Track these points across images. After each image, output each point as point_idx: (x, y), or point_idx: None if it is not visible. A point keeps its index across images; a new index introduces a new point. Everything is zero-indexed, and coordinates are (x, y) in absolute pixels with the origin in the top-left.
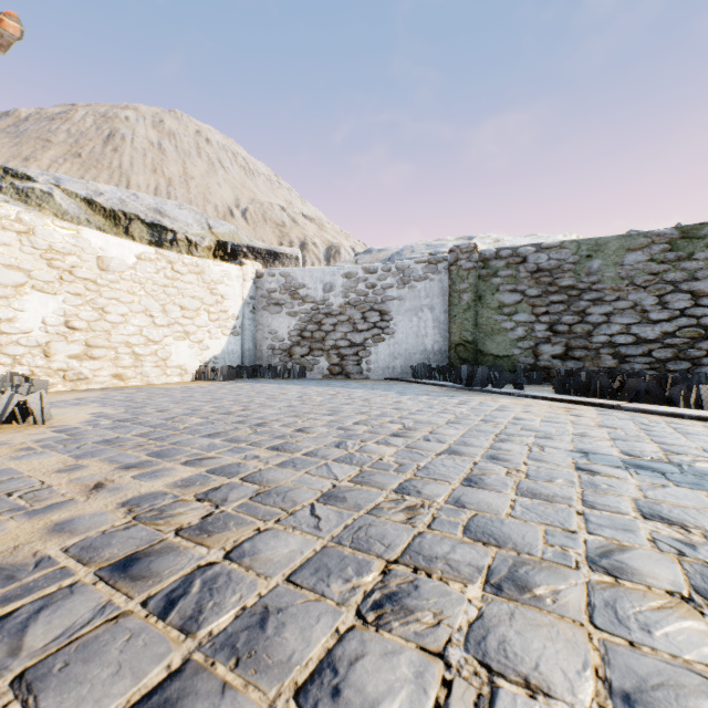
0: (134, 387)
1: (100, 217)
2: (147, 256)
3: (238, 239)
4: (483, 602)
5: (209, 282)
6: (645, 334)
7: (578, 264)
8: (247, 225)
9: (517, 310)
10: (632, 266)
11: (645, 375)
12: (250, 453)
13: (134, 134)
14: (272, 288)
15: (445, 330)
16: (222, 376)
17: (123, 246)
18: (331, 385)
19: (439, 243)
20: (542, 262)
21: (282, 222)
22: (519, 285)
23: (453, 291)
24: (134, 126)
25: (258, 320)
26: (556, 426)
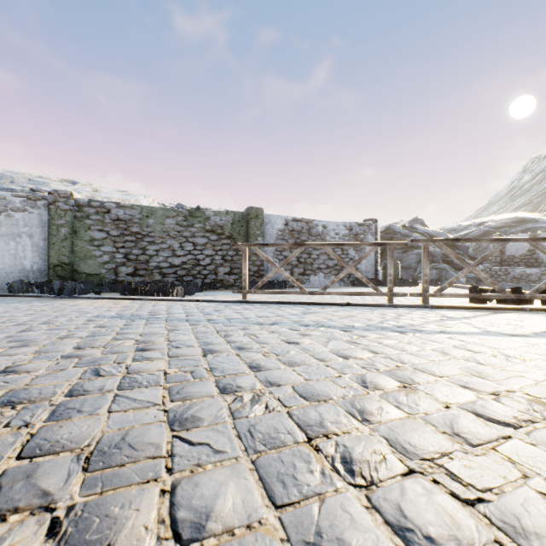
0: None
1: None
2: None
3: None
4: (5, 350)
5: None
6: (175, 262)
7: (142, 220)
8: None
9: (104, 243)
10: (169, 225)
11: (161, 283)
12: None
13: None
14: None
15: (45, 254)
16: None
17: None
18: None
19: (43, 181)
20: (121, 215)
21: None
22: (106, 227)
23: (52, 224)
24: None
25: None
26: (99, 309)
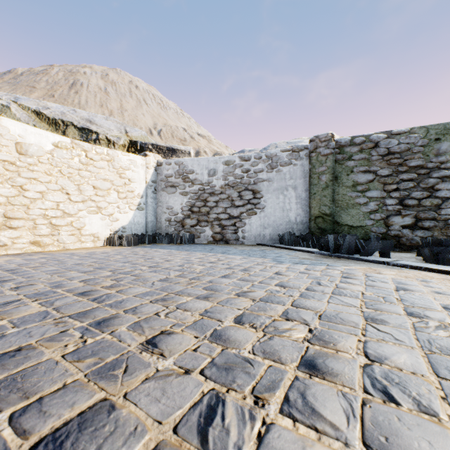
0: (46, 252)
1: (45, 124)
2: (63, 144)
3: (147, 141)
4: None
5: (118, 168)
6: None
7: (426, 147)
8: (161, 140)
9: (369, 187)
10: None
11: None
12: None
13: (89, 82)
14: (169, 173)
15: (306, 205)
16: (127, 242)
17: (41, 135)
18: (213, 251)
19: (297, 141)
20: (393, 146)
21: (184, 138)
22: (371, 167)
23: (312, 173)
24: (89, 78)
25: (158, 198)
26: None
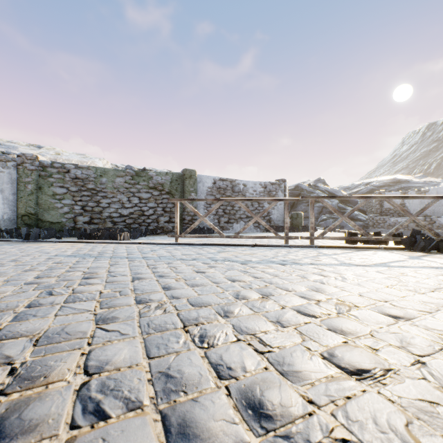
0: None
1: None
2: None
3: None
4: None
5: None
6: (124, 213)
7: (96, 179)
8: None
9: (64, 197)
10: (119, 183)
11: (111, 229)
12: None
13: None
14: None
15: (14, 205)
16: None
17: None
18: None
19: (13, 145)
20: (79, 174)
21: None
22: (66, 184)
23: (20, 181)
24: None
25: None
26: (58, 250)
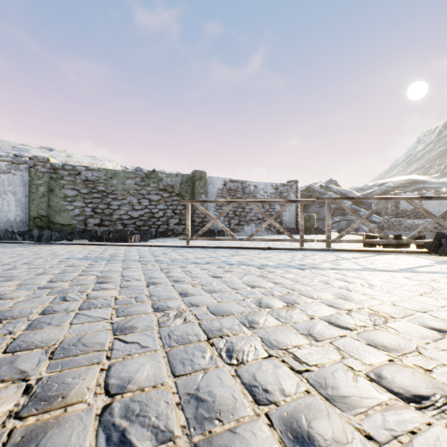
0: None
1: None
2: None
3: None
4: None
5: None
6: (134, 215)
7: (107, 181)
8: None
9: (75, 199)
10: (129, 185)
11: (121, 232)
12: None
13: None
14: None
15: (26, 208)
16: None
17: None
18: None
19: (25, 148)
20: (89, 176)
21: None
22: (77, 186)
23: (32, 184)
24: None
25: None
26: (70, 253)
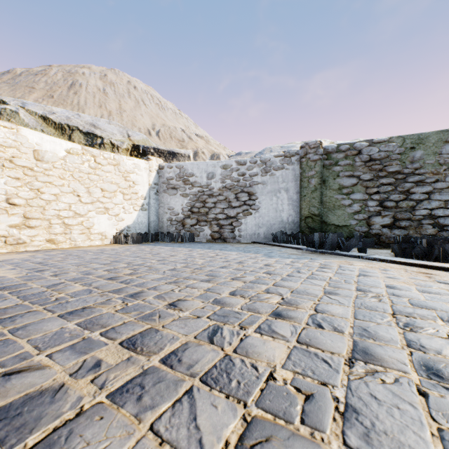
0: (61, 249)
1: (51, 128)
2: (75, 150)
3: (149, 145)
4: None
5: (123, 172)
6: None
7: (403, 154)
8: (159, 140)
9: (353, 190)
10: (448, 154)
11: None
12: (93, 354)
13: (87, 83)
14: (170, 176)
15: (297, 206)
16: (132, 240)
17: (55, 142)
18: (212, 248)
19: (290, 145)
20: (374, 154)
21: (182, 139)
22: (355, 172)
23: (303, 177)
24: (88, 78)
25: (160, 199)
26: (445, 299)
